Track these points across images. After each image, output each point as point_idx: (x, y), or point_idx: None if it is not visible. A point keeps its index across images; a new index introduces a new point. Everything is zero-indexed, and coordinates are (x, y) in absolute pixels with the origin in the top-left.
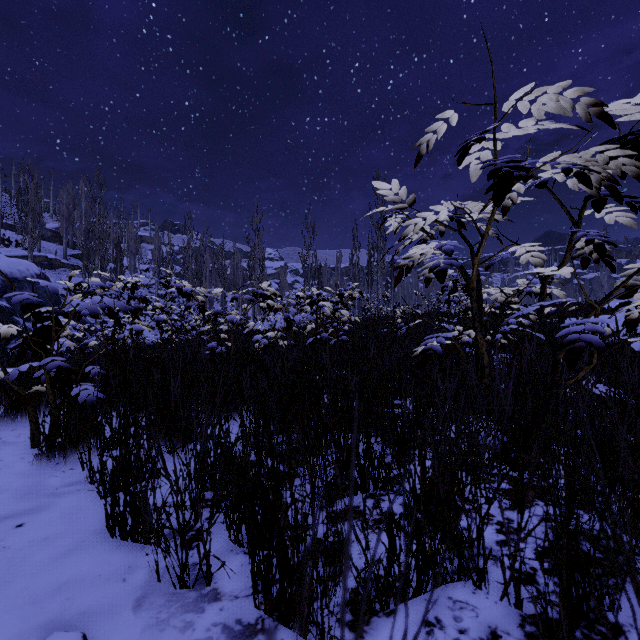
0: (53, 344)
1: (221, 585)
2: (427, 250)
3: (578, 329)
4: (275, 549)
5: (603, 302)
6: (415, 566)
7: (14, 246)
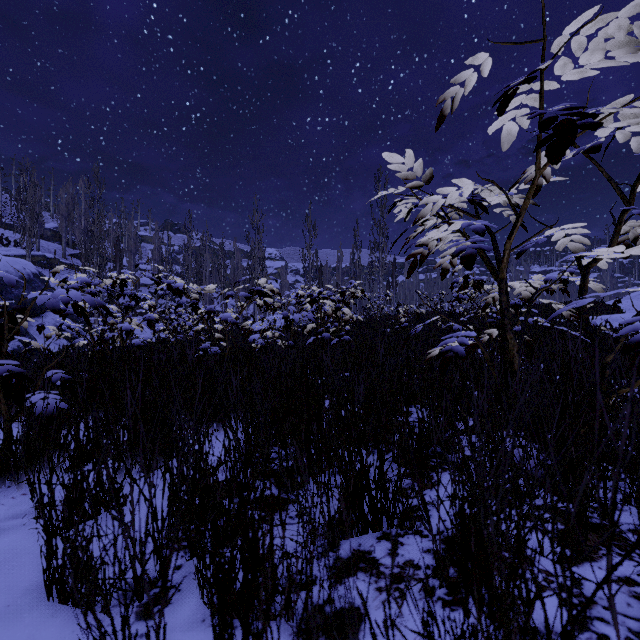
0: (6, 345)
1: None
2: (445, 235)
3: None
4: None
5: None
6: None
7: (13, 245)
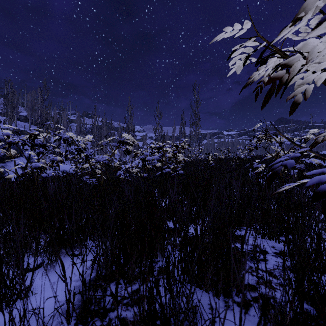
0: None
1: None
2: (314, 54)
3: None
4: None
5: None
6: None
7: (2, 123)
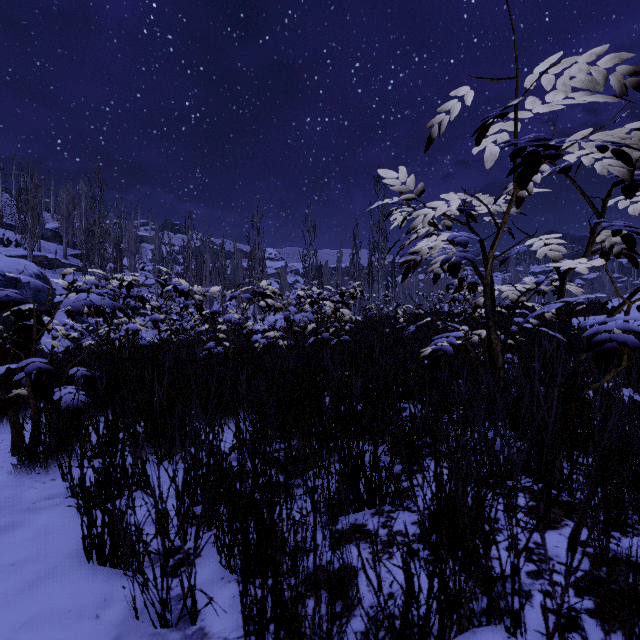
0: (34, 344)
1: (209, 623)
2: (436, 244)
3: (608, 328)
4: (270, 589)
5: (629, 299)
6: (437, 609)
7: (14, 246)
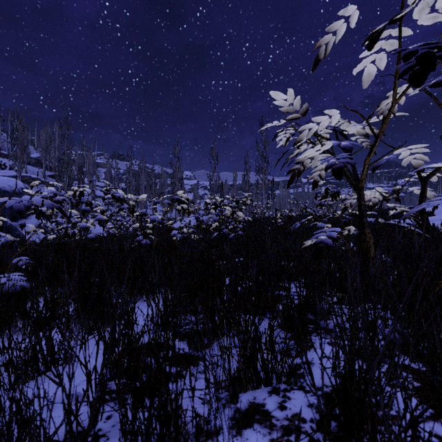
0: None
1: None
2: (317, 155)
3: None
4: None
5: None
6: None
7: (8, 169)
